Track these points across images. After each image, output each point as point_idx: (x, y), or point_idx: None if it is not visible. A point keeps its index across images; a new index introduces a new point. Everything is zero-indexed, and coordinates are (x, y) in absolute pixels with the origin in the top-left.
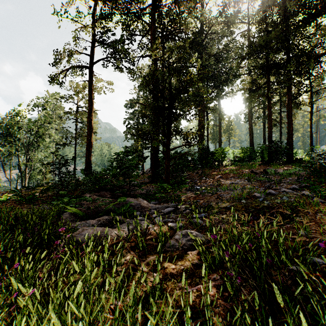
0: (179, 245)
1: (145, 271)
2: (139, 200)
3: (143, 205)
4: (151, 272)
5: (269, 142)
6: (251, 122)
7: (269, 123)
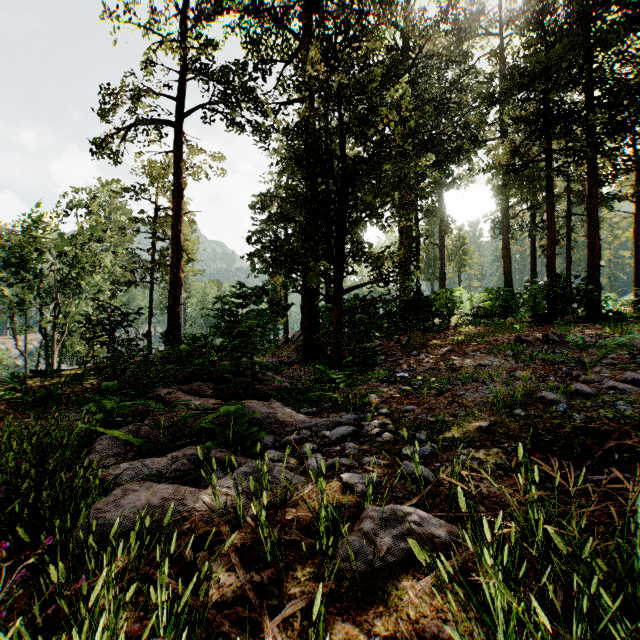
0: (374, 554)
1: None
2: (274, 407)
3: (282, 417)
4: None
5: (550, 276)
6: (507, 237)
7: (550, 236)
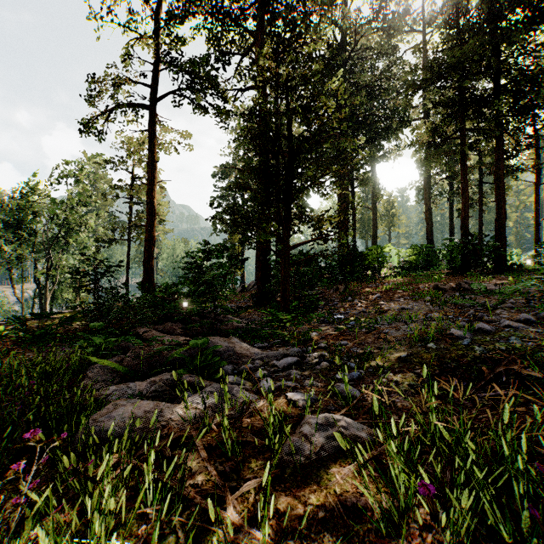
0: (310, 450)
1: (235, 522)
2: (233, 342)
3: (239, 350)
4: (249, 527)
5: (464, 235)
6: (429, 202)
7: (464, 201)
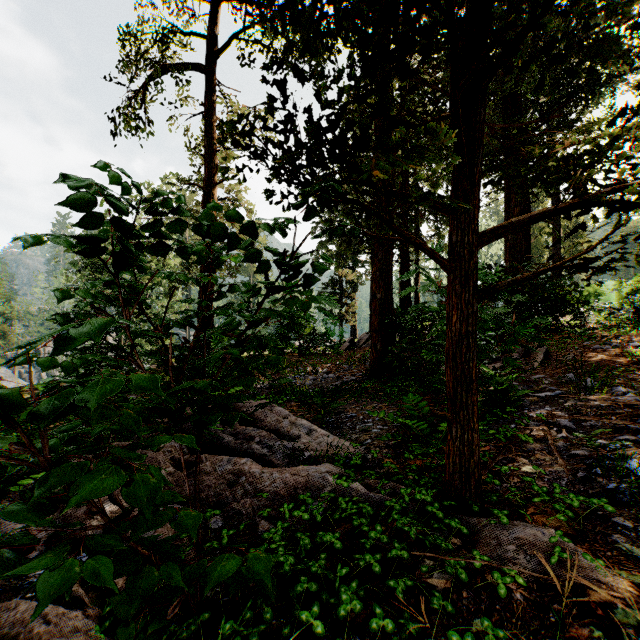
0: None
1: None
2: None
3: None
4: None
5: None
6: None
7: None
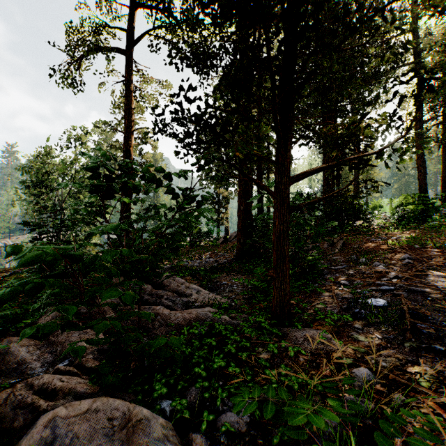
0: None
1: None
2: None
3: None
4: None
5: None
6: (421, 148)
7: None
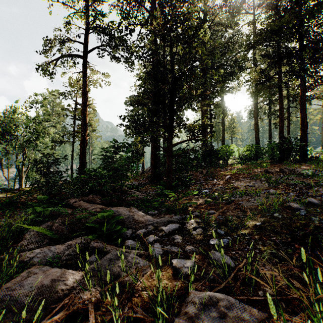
0: None
1: None
2: (132, 211)
3: (137, 217)
4: None
5: (281, 138)
6: (256, 118)
7: (281, 117)
